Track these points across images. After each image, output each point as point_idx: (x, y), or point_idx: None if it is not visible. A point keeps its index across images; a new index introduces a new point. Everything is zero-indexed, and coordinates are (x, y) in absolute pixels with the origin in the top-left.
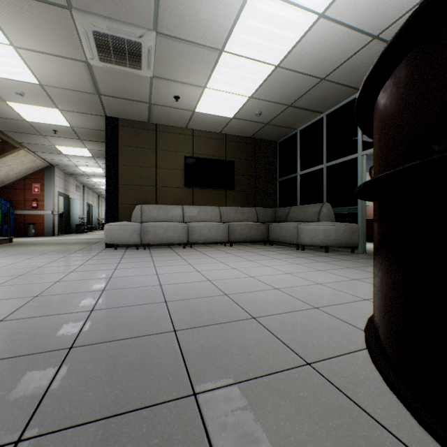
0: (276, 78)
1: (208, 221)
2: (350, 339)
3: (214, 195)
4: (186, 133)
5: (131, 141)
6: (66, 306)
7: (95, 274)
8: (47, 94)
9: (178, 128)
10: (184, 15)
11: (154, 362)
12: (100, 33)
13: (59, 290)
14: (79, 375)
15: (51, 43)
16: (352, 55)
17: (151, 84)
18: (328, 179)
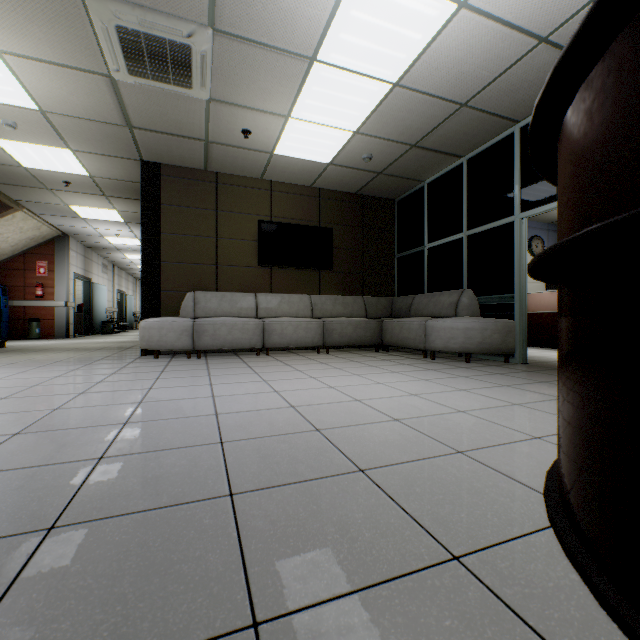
0: (394, 103)
1: (293, 316)
2: (522, 509)
3: (303, 277)
4: (262, 186)
5: (180, 198)
6: (61, 451)
7: (117, 396)
8: (53, 126)
9: (249, 179)
10: (254, 2)
11: (190, 557)
12: (128, 30)
13: (55, 424)
14: (53, 584)
15: (53, 46)
16: (507, 68)
17: (208, 112)
18: (470, 254)
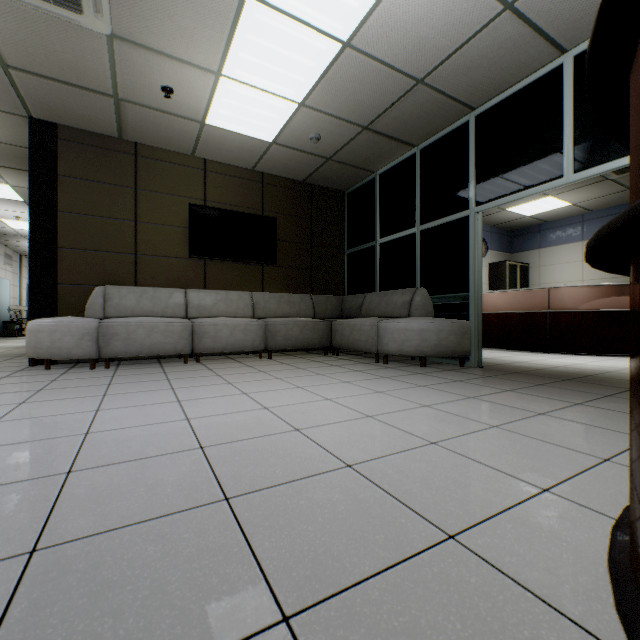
0: (344, 70)
1: (232, 316)
2: None
3: (243, 272)
4: (193, 164)
5: (85, 169)
6: None
7: None
8: None
9: (178, 154)
10: None
11: None
12: None
13: None
14: None
15: None
16: (469, 39)
17: (113, 55)
18: (424, 250)
